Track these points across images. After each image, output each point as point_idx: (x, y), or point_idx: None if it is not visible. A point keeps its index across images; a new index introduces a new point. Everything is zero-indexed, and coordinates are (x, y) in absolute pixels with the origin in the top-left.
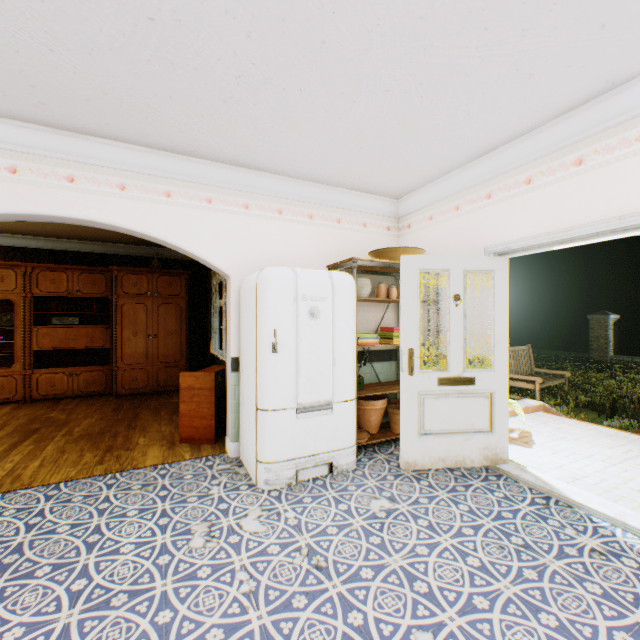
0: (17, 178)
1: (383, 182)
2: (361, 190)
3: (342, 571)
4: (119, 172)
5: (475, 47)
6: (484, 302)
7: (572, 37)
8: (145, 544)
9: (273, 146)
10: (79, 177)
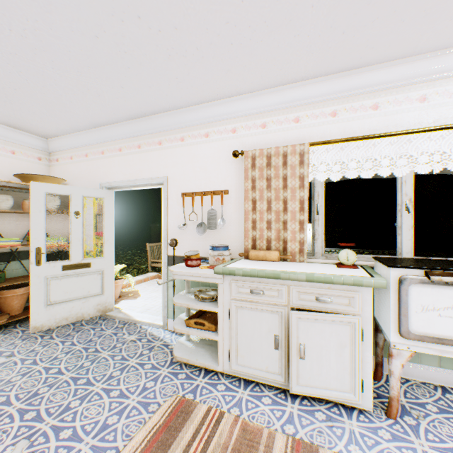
0: None
1: (26, 124)
2: (7, 124)
3: None
4: None
5: (52, 67)
6: (101, 216)
7: (110, 86)
8: None
9: None
10: None
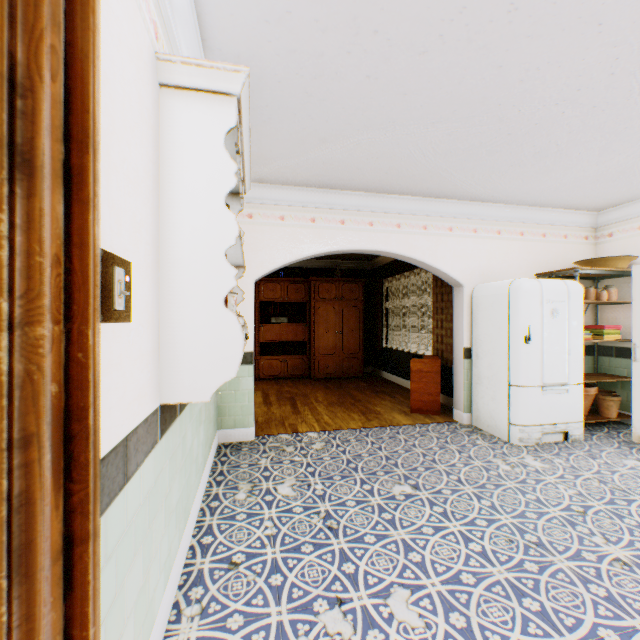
0: (344, 227)
1: (595, 201)
2: (567, 208)
3: (638, 493)
4: (396, 216)
5: None
6: None
7: None
8: (468, 464)
9: (518, 187)
10: (375, 222)
